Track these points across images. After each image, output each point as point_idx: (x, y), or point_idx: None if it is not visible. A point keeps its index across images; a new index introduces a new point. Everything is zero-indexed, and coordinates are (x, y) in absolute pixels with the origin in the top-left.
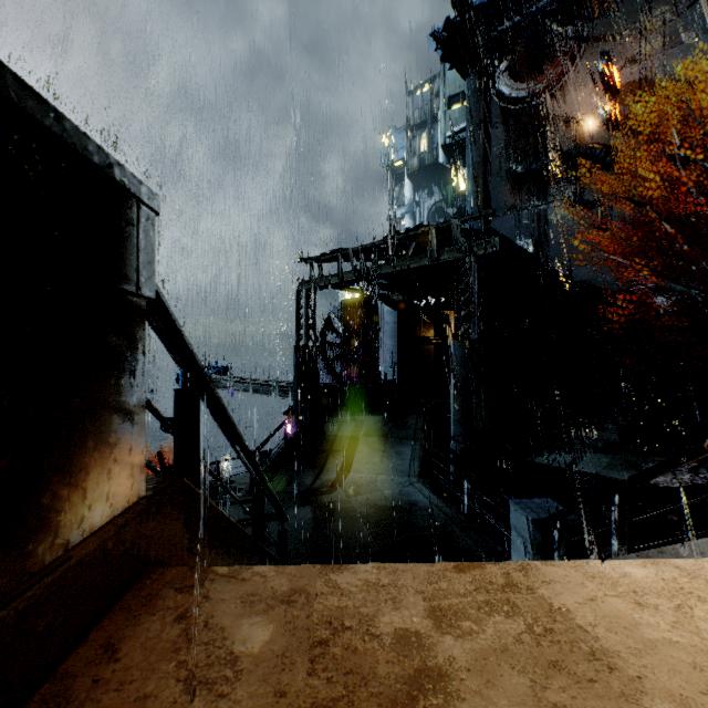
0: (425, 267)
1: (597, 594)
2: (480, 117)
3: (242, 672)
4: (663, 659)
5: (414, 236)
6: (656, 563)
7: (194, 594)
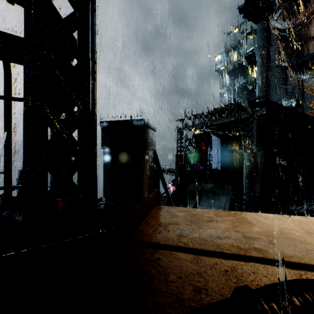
0: (232, 121)
1: (256, 217)
2: (264, 42)
3: (179, 216)
4: (262, 224)
5: (226, 108)
6: (278, 215)
7: (167, 209)
